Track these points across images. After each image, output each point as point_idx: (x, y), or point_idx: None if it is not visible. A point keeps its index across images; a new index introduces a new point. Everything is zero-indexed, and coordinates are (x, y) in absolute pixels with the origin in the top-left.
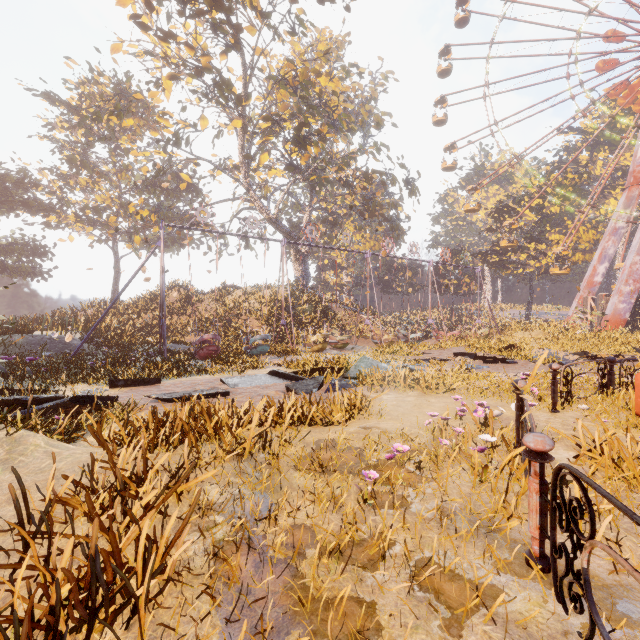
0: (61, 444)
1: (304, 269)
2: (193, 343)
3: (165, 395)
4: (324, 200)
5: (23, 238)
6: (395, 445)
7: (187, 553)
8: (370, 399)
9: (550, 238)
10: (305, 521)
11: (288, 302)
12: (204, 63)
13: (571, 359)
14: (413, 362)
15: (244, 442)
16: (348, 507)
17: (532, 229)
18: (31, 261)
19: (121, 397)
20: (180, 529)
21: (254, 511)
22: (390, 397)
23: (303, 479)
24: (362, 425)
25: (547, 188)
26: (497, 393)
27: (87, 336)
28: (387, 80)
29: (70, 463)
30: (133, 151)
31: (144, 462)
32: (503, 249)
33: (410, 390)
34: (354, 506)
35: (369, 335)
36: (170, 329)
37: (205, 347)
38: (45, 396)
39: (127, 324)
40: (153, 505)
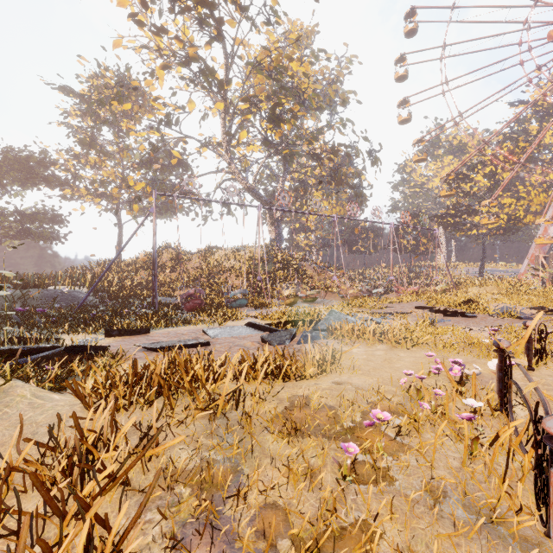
0: (46, 395)
1: (278, 232)
2: (181, 297)
3: (152, 344)
4: (295, 171)
5: (44, 208)
6: (374, 411)
7: (146, 538)
8: (341, 353)
9: (502, 202)
10: (278, 499)
11: (264, 261)
12: (191, 53)
13: (529, 313)
14: (377, 315)
15: (217, 399)
16: (326, 490)
17: (485, 194)
18: (50, 227)
19: (114, 346)
20: (134, 518)
21: (223, 482)
22: (360, 350)
23: (276, 442)
24: (334, 380)
25: (499, 156)
26: (465, 348)
27: (91, 290)
28: (352, 63)
29: (50, 416)
30: (132, 132)
31: (111, 424)
32: (457, 212)
33: (378, 343)
34: (331, 480)
35: (336, 290)
36: (163, 284)
37: (191, 300)
38: (43, 346)
39: (126, 280)
40: (113, 477)
